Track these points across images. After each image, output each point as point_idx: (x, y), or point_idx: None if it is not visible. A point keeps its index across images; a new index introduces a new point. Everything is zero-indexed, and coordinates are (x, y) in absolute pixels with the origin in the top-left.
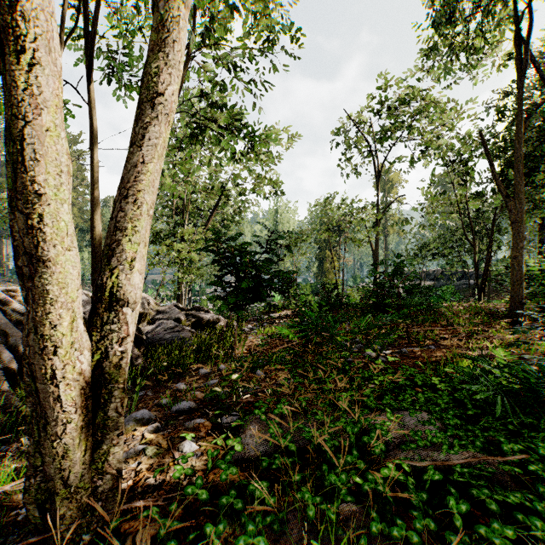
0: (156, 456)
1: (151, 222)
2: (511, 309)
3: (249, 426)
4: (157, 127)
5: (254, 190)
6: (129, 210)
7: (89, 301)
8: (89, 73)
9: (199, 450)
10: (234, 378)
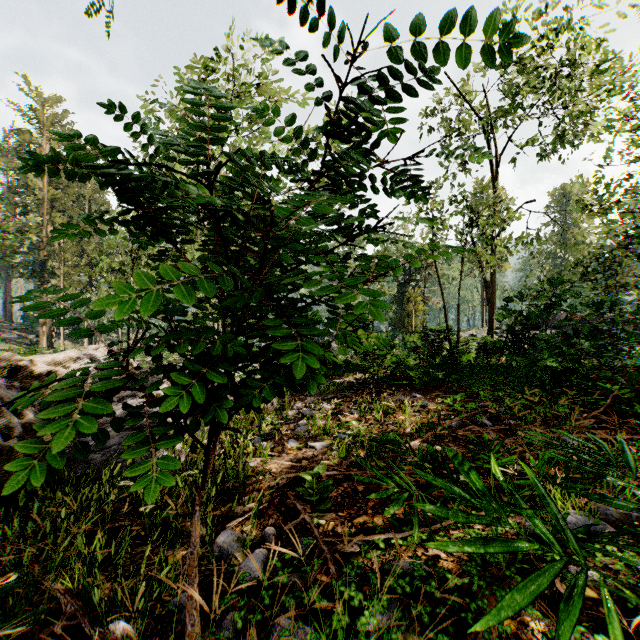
0: None
1: None
2: None
3: None
4: None
5: None
6: None
7: None
8: None
9: None
10: None
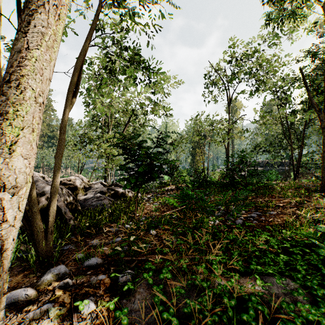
0: (56, 317)
1: (42, 110)
2: (322, 186)
3: (139, 288)
4: (41, 14)
5: (152, 111)
6: (10, 94)
7: (40, 180)
8: (19, 7)
9: (95, 312)
10: (131, 239)
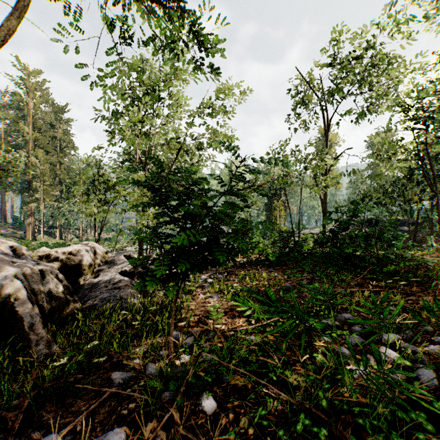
0: None
1: None
2: None
3: None
4: None
5: (210, 144)
6: None
7: None
8: None
9: None
10: None
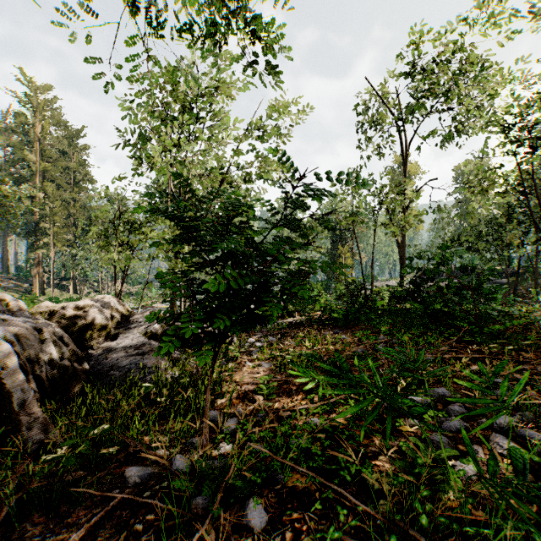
0: None
1: None
2: None
3: None
4: None
5: (259, 174)
6: None
7: None
8: None
9: None
10: None
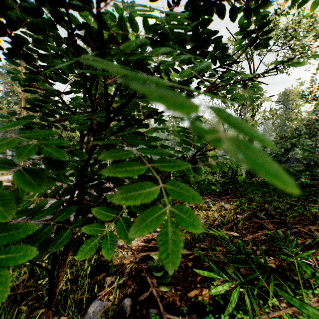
0: None
1: None
2: None
3: None
4: None
5: None
6: None
7: None
8: None
9: None
10: None
